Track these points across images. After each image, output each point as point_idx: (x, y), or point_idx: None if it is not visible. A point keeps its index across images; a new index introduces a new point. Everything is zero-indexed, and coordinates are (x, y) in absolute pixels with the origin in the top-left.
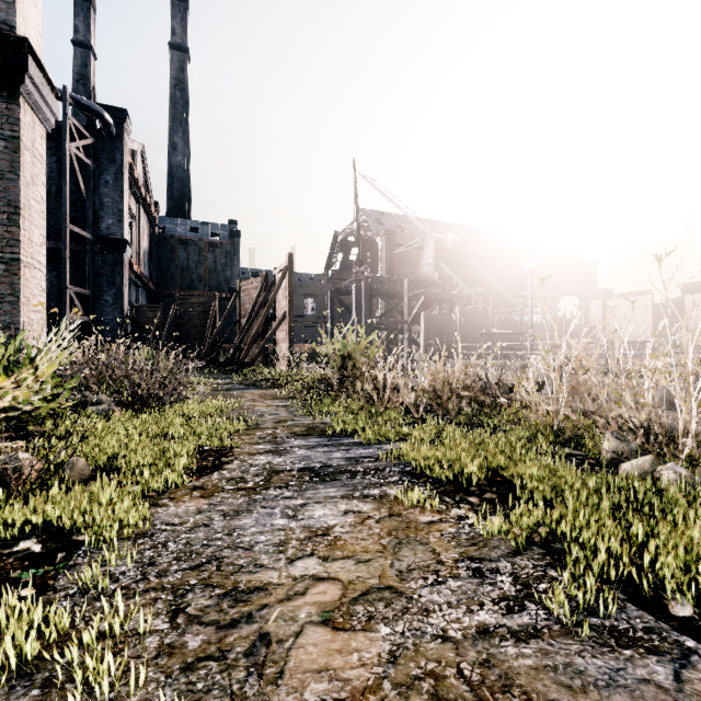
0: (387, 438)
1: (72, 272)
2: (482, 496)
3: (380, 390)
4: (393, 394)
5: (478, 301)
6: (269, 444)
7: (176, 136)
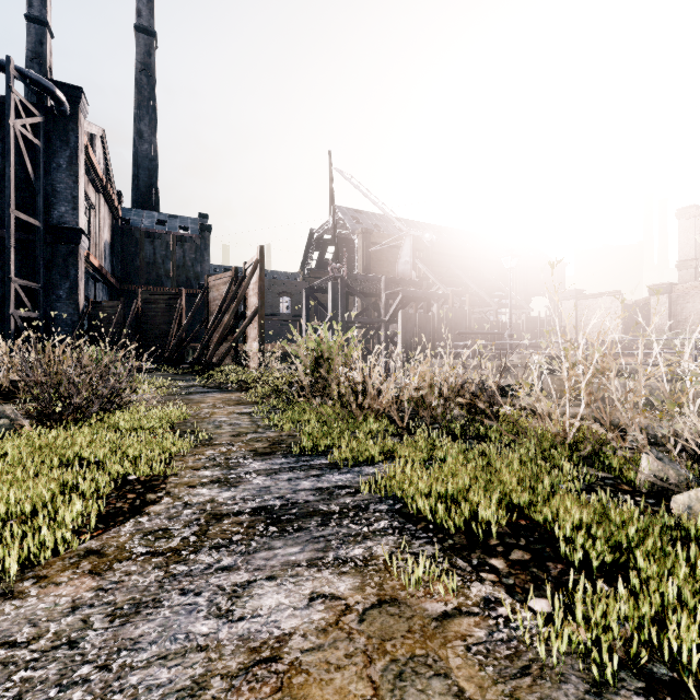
0: (369, 458)
1: (19, 263)
2: (509, 557)
3: (359, 395)
4: (374, 399)
5: (454, 301)
6: (219, 468)
7: (143, 124)
